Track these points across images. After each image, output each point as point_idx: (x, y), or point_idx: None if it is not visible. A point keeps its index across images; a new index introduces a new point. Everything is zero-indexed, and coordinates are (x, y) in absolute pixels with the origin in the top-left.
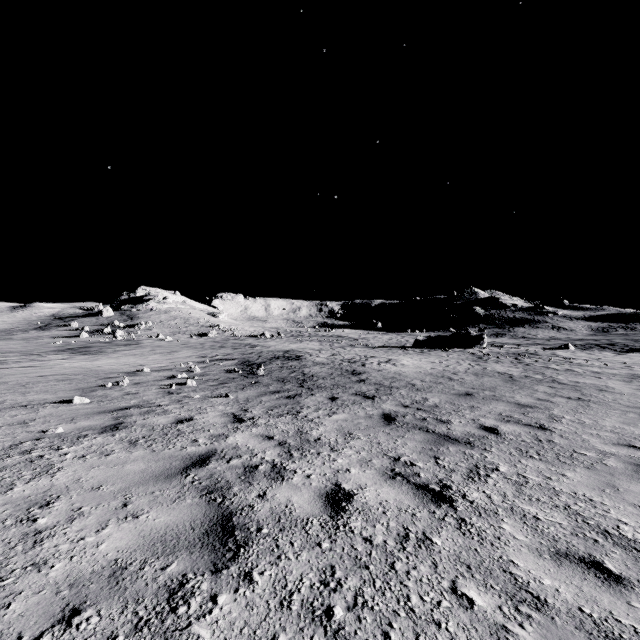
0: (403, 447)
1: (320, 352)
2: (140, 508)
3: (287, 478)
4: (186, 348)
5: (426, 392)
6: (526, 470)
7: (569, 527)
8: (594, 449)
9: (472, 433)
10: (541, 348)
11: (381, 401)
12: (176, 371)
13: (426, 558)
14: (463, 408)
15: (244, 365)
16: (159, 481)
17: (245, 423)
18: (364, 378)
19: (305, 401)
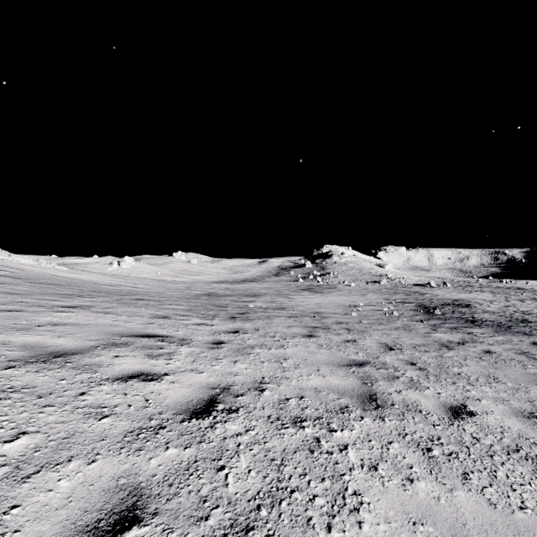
0: (535, 351)
1: (491, 303)
2: (417, 340)
3: (466, 345)
4: (370, 292)
5: None
6: None
7: None
8: None
9: None
10: None
11: (536, 337)
12: (378, 307)
13: (517, 362)
14: None
15: (421, 307)
16: (417, 337)
17: (439, 332)
18: (531, 325)
19: (474, 330)
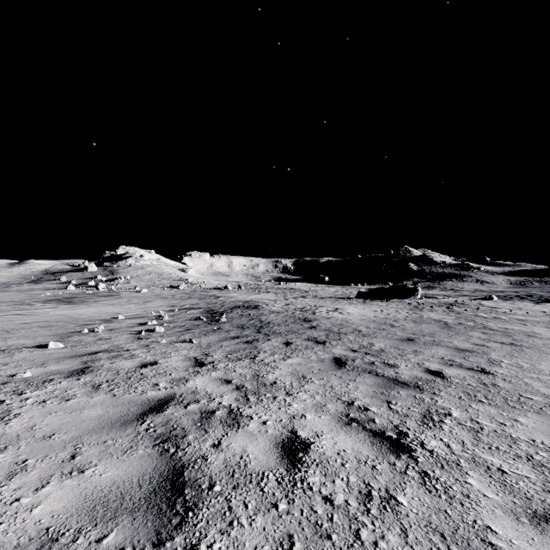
0: (355, 391)
1: (275, 302)
2: (88, 460)
3: (243, 425)
4: (158, 299)
5: (372, 337)
6: (478, 415)
7: (538, 482)
8: (539, 393)
9: (419, 377)
10: (468, 299)
11: (331, 346)
12: (147, 319)
13: (393, 523)
14: (407, 352)
15: (208, 313)
16: (114, 428)
17: (205, 367)
18: (315, 325)
19: (262, 346)
